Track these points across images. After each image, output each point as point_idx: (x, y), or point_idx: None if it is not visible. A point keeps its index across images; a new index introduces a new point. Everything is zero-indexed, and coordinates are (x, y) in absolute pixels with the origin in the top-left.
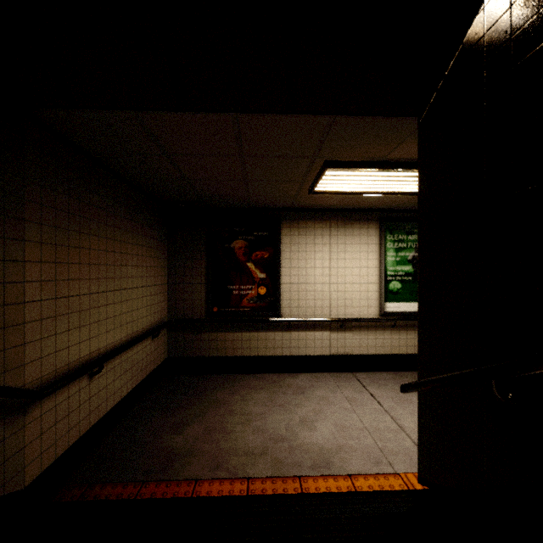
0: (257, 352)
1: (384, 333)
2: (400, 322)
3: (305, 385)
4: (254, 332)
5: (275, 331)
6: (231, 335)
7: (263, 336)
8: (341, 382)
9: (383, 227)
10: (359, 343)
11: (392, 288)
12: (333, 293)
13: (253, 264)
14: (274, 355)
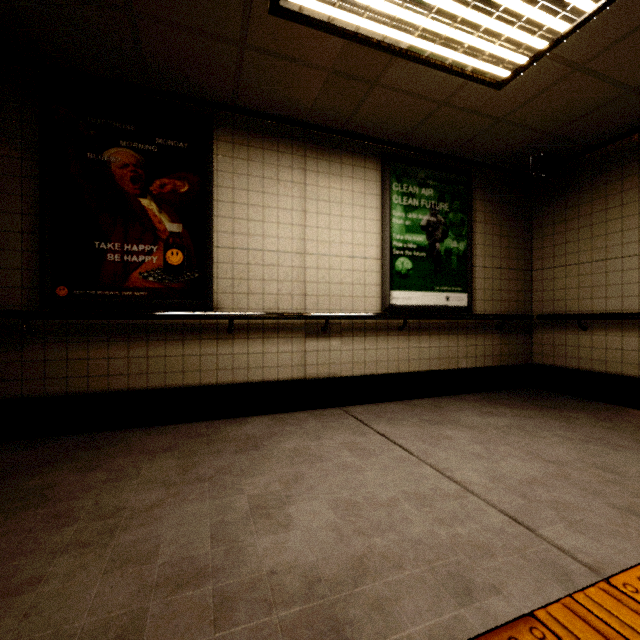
0: (164, 381)
1: (389, 340)
2: (411, 323)
3: (261, 434)
4: (156, 340)
5: (202, 338)
6: (102, 348)
7: (177, 348)
8: (326, 422)
9: (388, 169)
10: (352, 356)
11: (400, 269)
12: (309, 270)
13: (154, 202)
14: (200, 386)
